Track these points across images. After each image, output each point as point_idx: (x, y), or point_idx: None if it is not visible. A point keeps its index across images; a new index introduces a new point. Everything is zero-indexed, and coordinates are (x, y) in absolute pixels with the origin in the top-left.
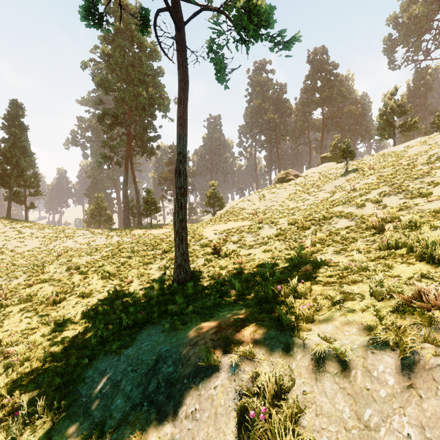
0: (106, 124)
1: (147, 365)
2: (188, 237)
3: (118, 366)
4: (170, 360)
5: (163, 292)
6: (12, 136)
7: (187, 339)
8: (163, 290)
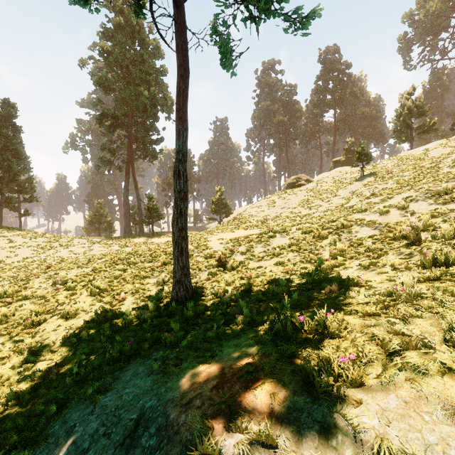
0: (106, 125)
1: (124, 428)
2: (191, 247)
3: (89, 424)
4: (154, 426)
5: (160, 313)
6: (4, 138)
7: (178, 393)
8: (160, 310)
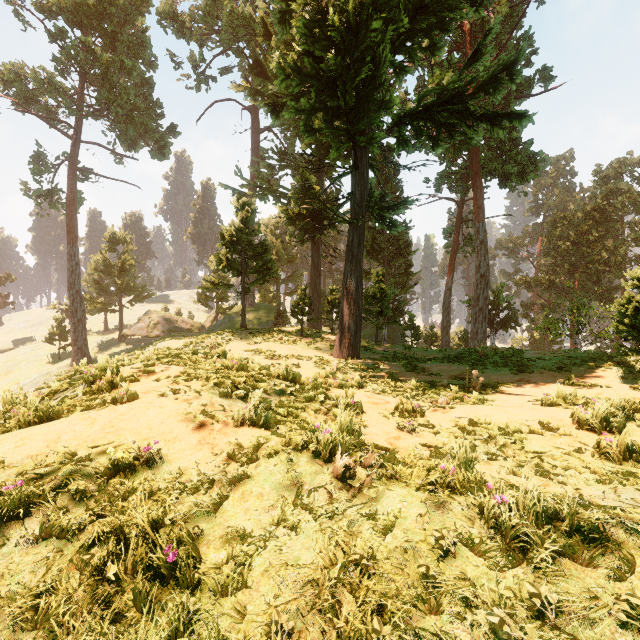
0: None
1: None
2: None
3: None
4: None
5: None
6: None
7: None
8: None
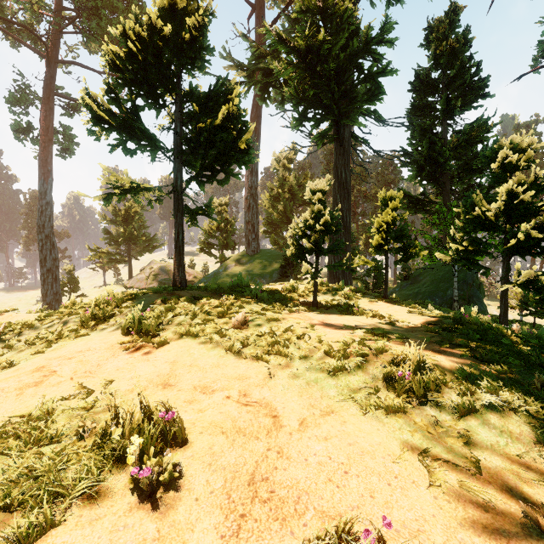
0: None
1: None
2: None
3: None
4: None
5: None
6: None
7: None
8: None
